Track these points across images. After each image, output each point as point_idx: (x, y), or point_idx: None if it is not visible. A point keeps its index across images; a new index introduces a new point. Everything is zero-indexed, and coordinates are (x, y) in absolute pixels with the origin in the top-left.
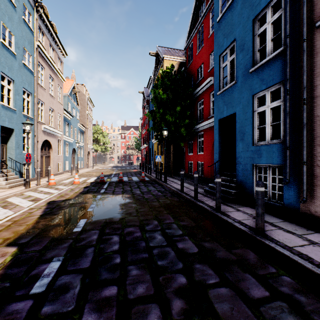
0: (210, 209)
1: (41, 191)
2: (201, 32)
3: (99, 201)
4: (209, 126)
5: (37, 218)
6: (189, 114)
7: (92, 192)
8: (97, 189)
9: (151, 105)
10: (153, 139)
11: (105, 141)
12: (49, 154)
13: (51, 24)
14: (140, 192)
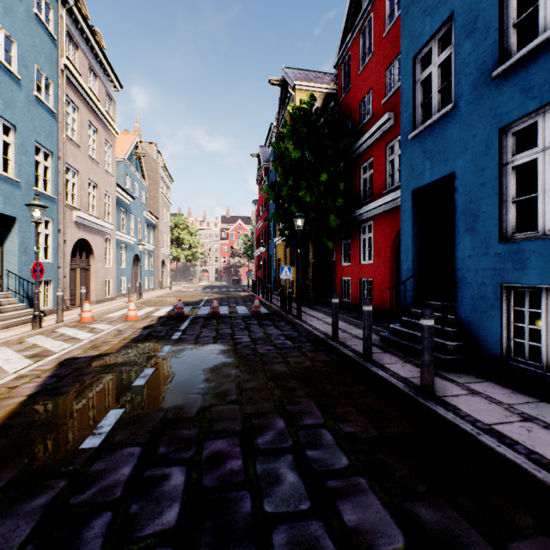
0: (405, 389)
1: (60, 334)
2: (368, 30)
3: (164, 359)
4: (385, 209)
5: (18, 403)
6: (343, 189)
7: (156, 338)
8: (168, 331)
9: (272, 177)
10: (275, 238)
11: (193, 242)
12: (88, 265)
13: (90, 28)
14: (250, 340)
